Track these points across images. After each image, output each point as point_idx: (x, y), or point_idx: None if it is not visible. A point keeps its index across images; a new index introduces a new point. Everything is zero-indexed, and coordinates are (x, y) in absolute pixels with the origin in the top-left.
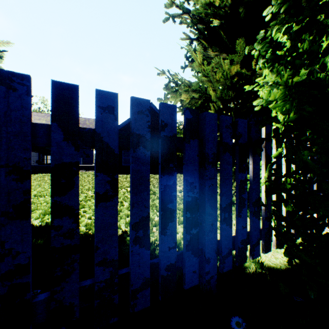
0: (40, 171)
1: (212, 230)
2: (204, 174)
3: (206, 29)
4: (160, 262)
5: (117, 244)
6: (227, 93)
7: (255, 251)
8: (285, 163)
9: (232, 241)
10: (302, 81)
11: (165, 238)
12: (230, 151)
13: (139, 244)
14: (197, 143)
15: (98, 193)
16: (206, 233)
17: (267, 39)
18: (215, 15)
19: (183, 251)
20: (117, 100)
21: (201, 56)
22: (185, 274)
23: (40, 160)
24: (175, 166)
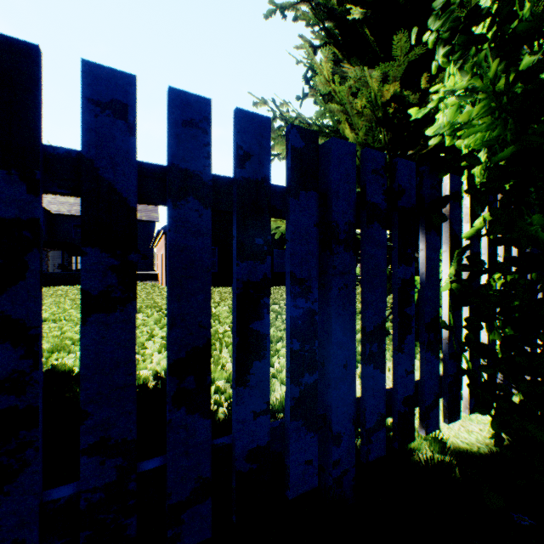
0: (65, 282)
1: (345, 377)
2: (329, 264)
3: (340, 27)
4: (234, 445)
5: (134, 406)
6: (377, 137)
7: (431, 419)
8: (486, 252)
9: (386, 399)
10: (531, 68)
11: (246, 393)
12: (381, 221)
13: (185, 406)
14: (314, 200)
15: (87, 291)
16: (334, 383)
17: (454, 7)
18: (355, 1)
19: (285, 420)
20: (135, 91)
21: (330, 66)
22: (290, 468)
23: (66, 264)
24: (268, 244)
